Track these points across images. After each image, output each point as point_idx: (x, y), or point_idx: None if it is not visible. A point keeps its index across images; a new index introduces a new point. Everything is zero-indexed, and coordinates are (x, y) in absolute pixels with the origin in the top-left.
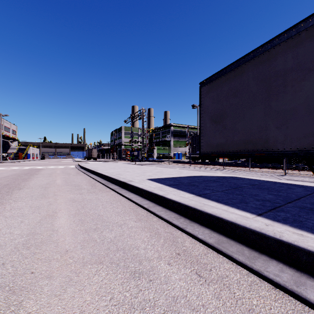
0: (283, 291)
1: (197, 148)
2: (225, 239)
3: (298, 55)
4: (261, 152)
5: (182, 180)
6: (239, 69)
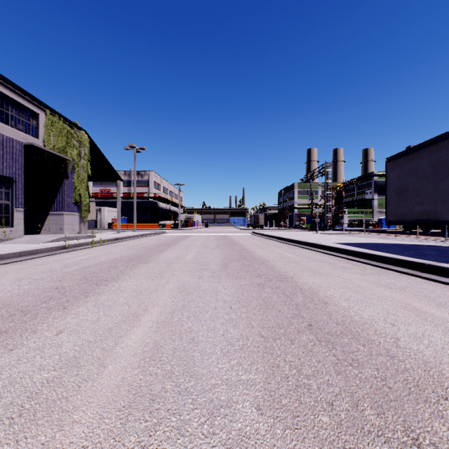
0: (385, 269)
1: None
2: (373, 262)
3: None
4: (431, 221)
5: (366, 245)
6: (417, 153)
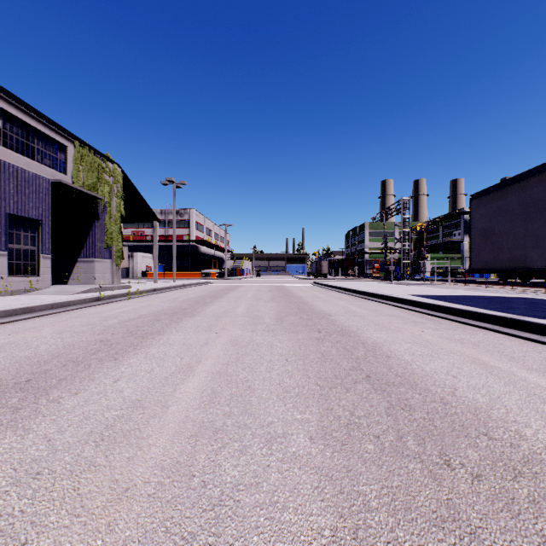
0: (462, 324)
1: None
2: (451, 316)
3: (545, 189)
4: (521, 269)
5: (447, 297)
6: (504, 190)
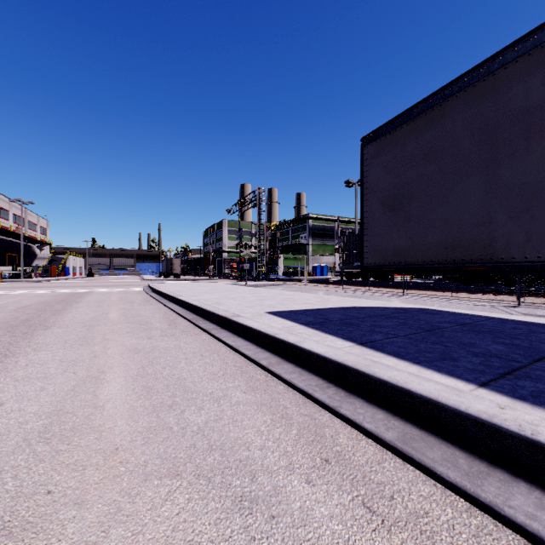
0: None
1: (356, 257)
2: (417, 433)
3: None
4: (480, 264)
5: (329, 315)
6: (437, 110)
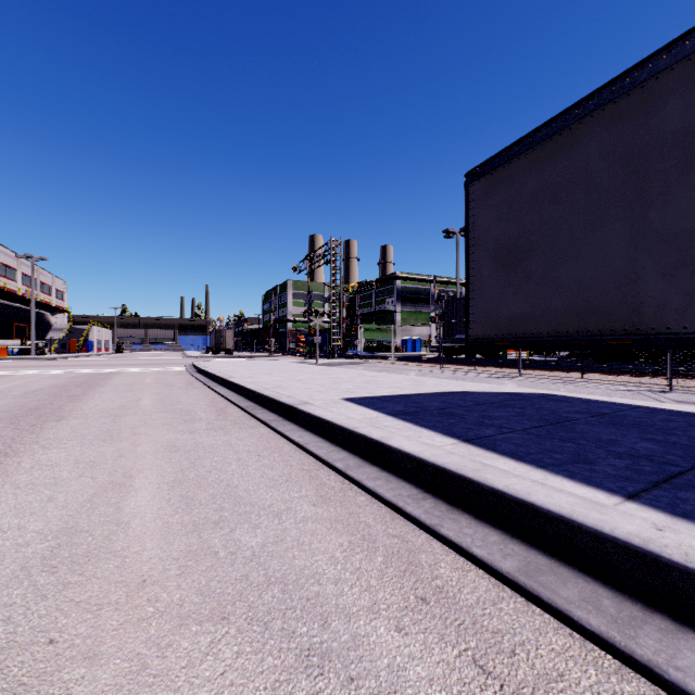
0: None
1: (457, 328)
2: (544, 562)
3: None
4: (623, 337)
5: (424, 403)
6: (565, 135)
